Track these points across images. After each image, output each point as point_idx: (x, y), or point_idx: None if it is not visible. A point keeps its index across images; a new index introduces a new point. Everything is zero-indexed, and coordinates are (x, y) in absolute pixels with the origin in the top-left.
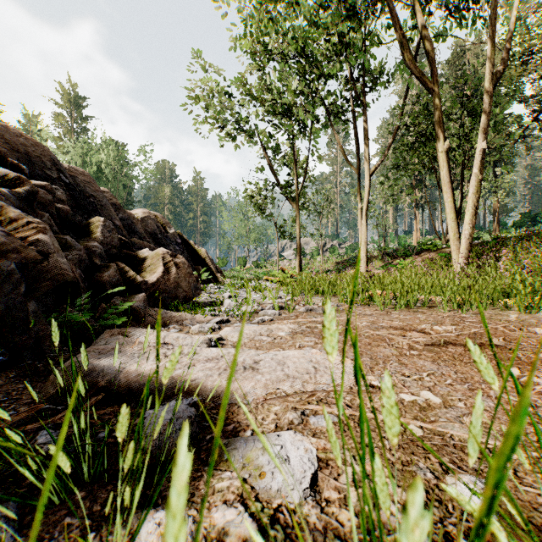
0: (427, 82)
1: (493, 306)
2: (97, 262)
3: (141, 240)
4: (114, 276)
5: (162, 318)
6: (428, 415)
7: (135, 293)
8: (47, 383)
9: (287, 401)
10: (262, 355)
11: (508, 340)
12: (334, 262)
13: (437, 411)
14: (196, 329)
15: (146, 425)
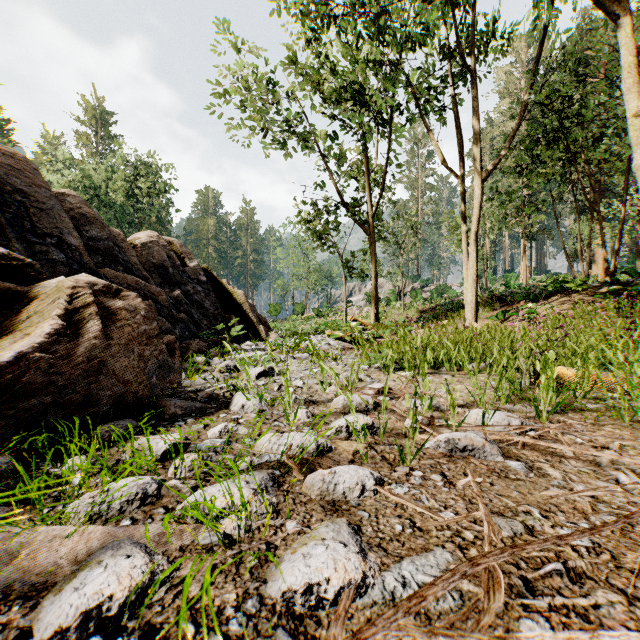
0: None
1: None
2: None
3: (129, 273)
4: None
5: None
6: None
7: None
8: None
9: None
10: None
11: None
12: (420, 309)
13: None
14: None
15: None
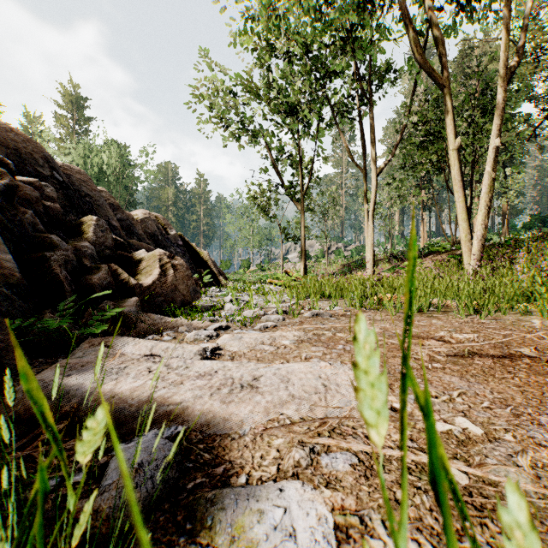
0: (437, 77)
1: (511, 311)
2: (87, 263)
3: (140, 241)
4: (105, 278)
5: (155, 324)
6: (471, 452)
7: (129, 297)
8: (2, 407)
9: (292, 432)
10: (263, 369)
11: (540, 349)
12: (340, 264)
13: (480, 446)
14: (192, 336)
15: (109, 471)
